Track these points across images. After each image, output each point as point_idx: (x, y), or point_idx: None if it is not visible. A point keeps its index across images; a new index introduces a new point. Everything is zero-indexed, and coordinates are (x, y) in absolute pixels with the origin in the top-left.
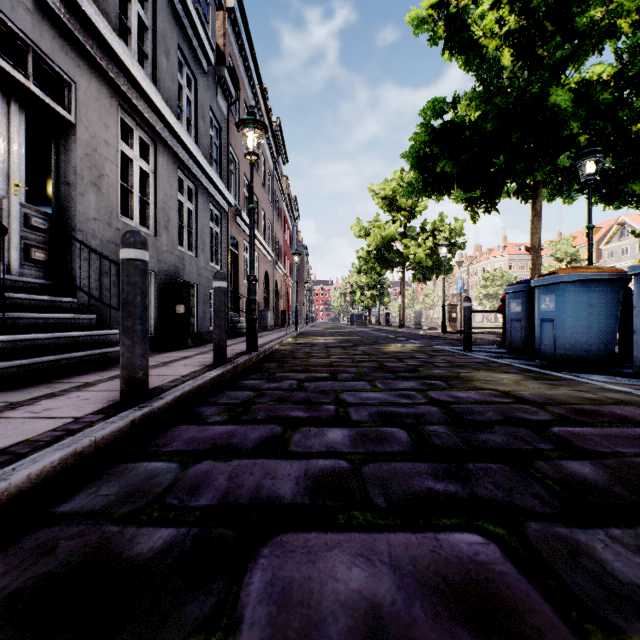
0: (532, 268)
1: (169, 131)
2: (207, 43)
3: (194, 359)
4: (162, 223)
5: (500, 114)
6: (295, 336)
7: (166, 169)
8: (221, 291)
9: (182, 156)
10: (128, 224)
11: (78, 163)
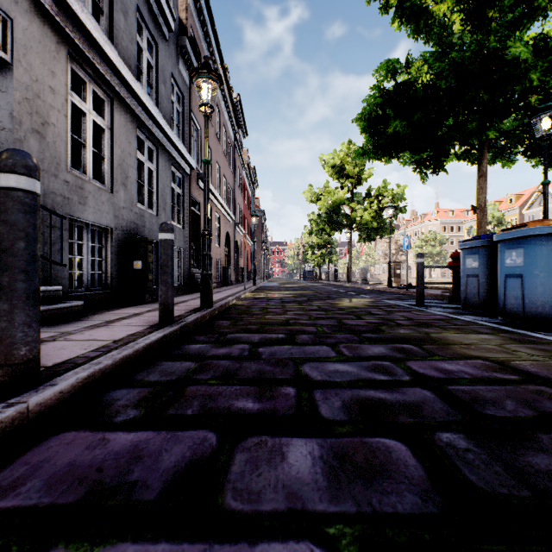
0: (478, 226)
1: (126, 88)
2: (167, 10)
3: (142, 317)
4: (119, 179)
5: (454, 71)
6: (253, 291)
7: (124, 126)
8: (167, 244)
9: (141, 115)
10: (79, 177)
11: (15, 106)
